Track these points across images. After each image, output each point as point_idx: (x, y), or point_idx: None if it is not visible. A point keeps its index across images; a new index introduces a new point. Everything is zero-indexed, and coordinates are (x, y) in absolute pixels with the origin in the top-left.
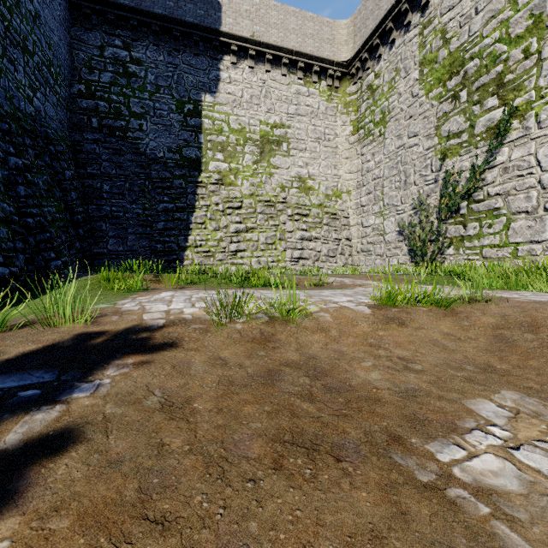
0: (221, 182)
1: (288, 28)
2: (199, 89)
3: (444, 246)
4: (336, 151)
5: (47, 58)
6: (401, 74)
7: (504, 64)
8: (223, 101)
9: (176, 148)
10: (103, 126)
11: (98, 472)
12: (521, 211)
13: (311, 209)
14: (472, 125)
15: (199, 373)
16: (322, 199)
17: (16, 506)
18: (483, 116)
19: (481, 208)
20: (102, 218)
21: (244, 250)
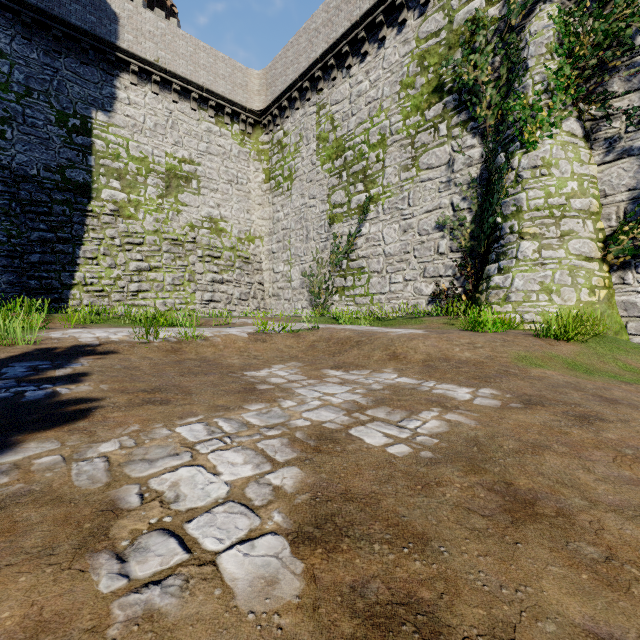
0: (118, 214)
1: (198, 63)
2: (88, 103)
3: (333, 293)
4: (250, 196)
5: None
6: (304, 141)
7: (367, 161)
8: (120, 123)
9: (57, 167)
10: None
11: (110, 377)
12: (375, 271)
13: (223, 251)
14: (349, 201)
15: (137, 361)
16: (235, 242)
17: (87, 381)
18: (356, 195)
19: (355, 266)
20: None
21: (147, 291)
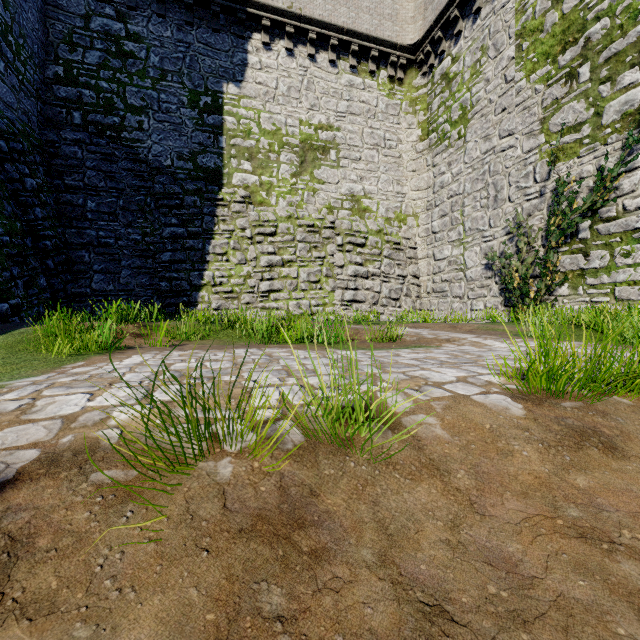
0: (249, 200)
1: None
2: (219, 76)
3: (555, 283)
4: (400, 162)
5: (1, 21)
6: (489, 54)
7: None
8: (251, 93)
9: (189, 154)
10: (88, 122)
11: None
12: None
13: (367, 236)
14: (598, 112)
15: None
16: (381, 223)
17: None
18: (616, 97)
19: (613, 229)
20: (84, 246)
21: (279, 290)
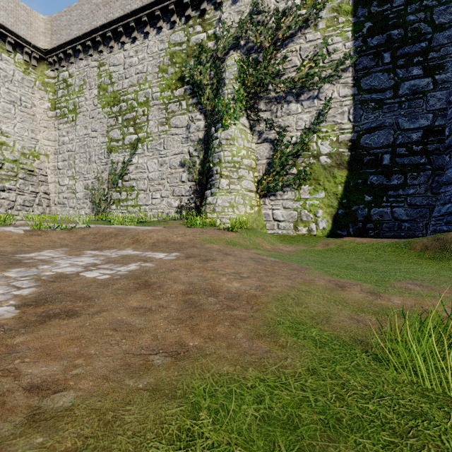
0: None
1: None
2: None
3: (111, 204)
4: (34, 119)
5: None
6: (87, 86)
7: (136, 113)
8: None
9: None
10: None
11: None
12: (142, 189)
13: (4, 162)
14: (124, 138)
15: None
16: (18, 155)
17: None
18: (128, 135)
19: (127, 185)
20: None
21: None
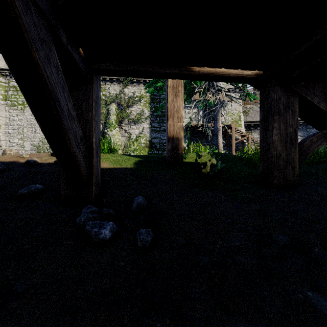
0: None
1: None
2: None
3: None
4: None
5: None
6: None
7: None
8: None
9: None
10: None
11: None
12: None
13: None
14: None
15: None
16: None
17: None
18: None
19: None
20: None
21: None
